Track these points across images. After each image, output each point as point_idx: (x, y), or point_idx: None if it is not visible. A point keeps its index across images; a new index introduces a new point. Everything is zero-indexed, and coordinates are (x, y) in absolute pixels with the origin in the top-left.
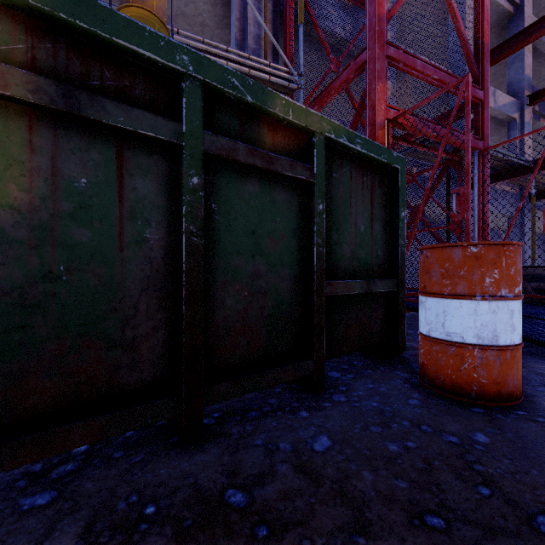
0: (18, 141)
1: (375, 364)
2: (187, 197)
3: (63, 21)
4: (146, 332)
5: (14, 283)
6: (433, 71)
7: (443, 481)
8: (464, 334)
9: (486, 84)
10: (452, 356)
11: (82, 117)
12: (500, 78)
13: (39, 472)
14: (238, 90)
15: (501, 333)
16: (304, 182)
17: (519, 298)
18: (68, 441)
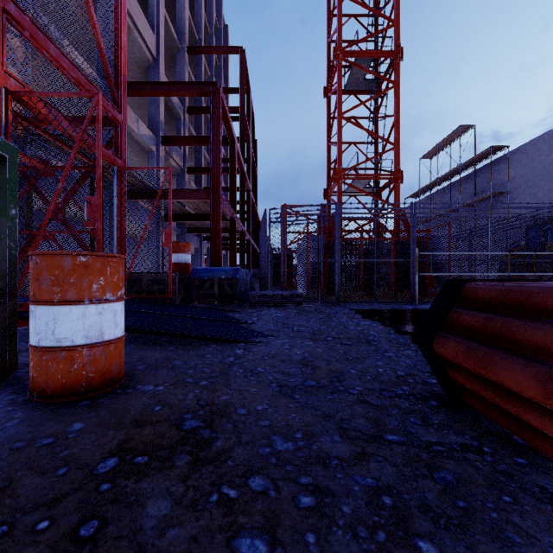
0: None
1: None
2: None
3: None
4: None
5: None
6: (71, 68)
7: (21, 487)
8: (74, 337)
9: (124, 111)
10: (63, 361)
11: None
12: (144, 110)
13: None
14: None
15: (107, 330)
16: None
17: (122, 300)
18: None
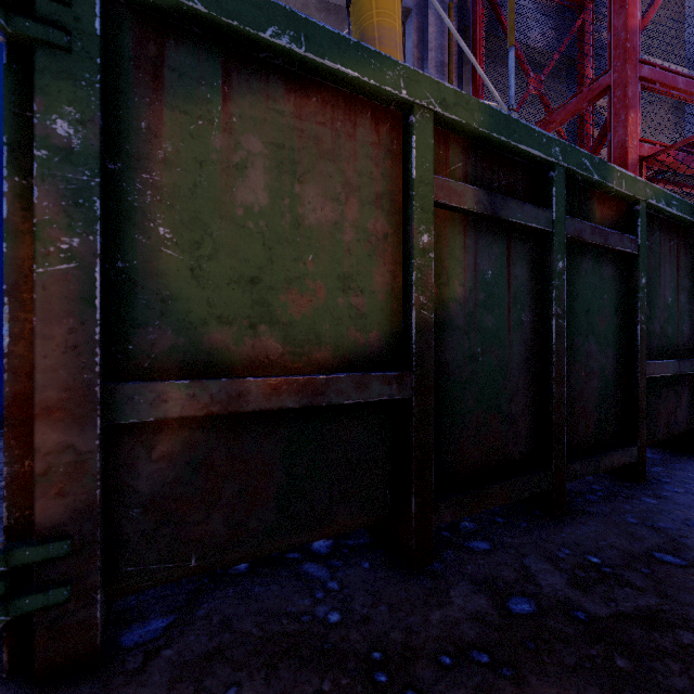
0: (458, 244)
1: (676, 457)
2: (556, 281)
3: (489, 138)
4: (522, 409)
5: (457, 363)
6: None
7: None
8: None
9: None
10: None
11: (496, 218)
12: None
13: (447, 527)
14: (588, 171)
15: None
16: (623, 255)
17: None
18: (492, 499)
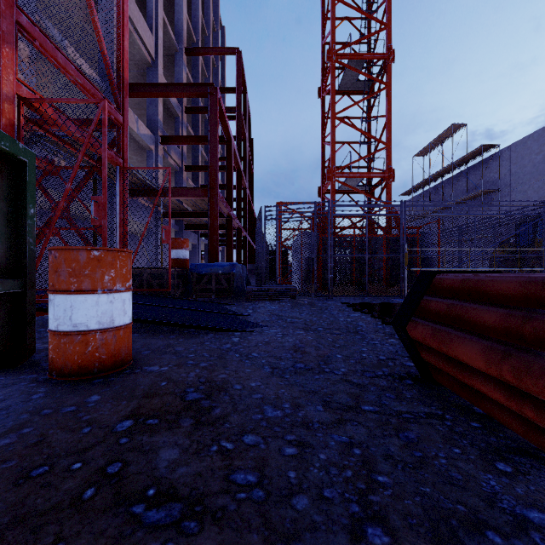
0: None
1: None
2: None
3: None
4: None
5: None
6: (77, 74)
7: (54, 441)
8: (89, 322)
9: (126, 113)
10: (79, 343)
11: None
12: (143, 110)
13: None
14: None
15: (117, 317)
16: None
17: (130, 290)
18: None
